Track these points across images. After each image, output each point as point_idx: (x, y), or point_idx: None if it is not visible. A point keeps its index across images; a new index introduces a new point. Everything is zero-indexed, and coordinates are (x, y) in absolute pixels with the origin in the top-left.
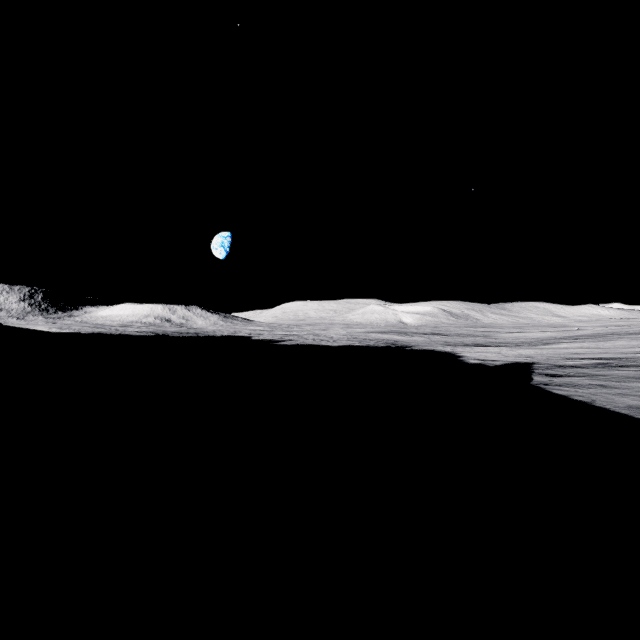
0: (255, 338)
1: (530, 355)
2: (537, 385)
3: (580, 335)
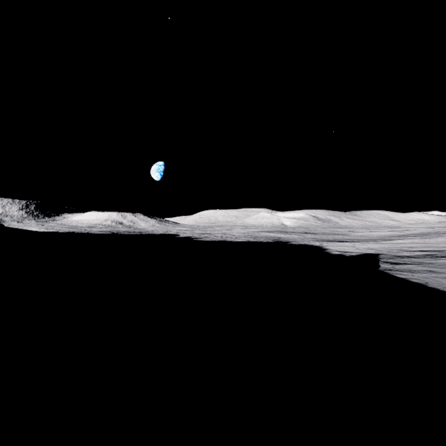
0: (180, 236)
1: (376, 248)
2: (383, 270)
3: (411, 234)
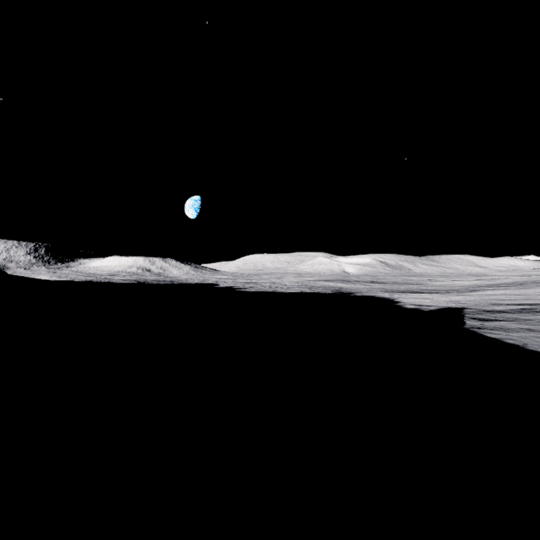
0: (220, 285)
1: (460, 301)
2: (470, 329)
3: (502, 283)
